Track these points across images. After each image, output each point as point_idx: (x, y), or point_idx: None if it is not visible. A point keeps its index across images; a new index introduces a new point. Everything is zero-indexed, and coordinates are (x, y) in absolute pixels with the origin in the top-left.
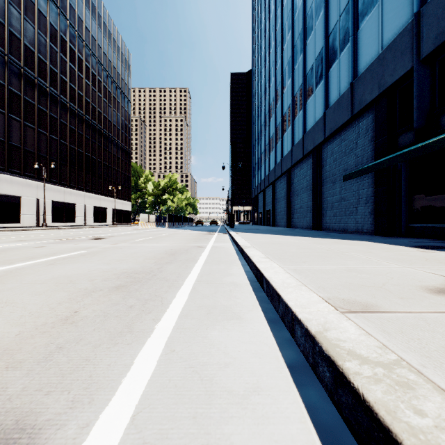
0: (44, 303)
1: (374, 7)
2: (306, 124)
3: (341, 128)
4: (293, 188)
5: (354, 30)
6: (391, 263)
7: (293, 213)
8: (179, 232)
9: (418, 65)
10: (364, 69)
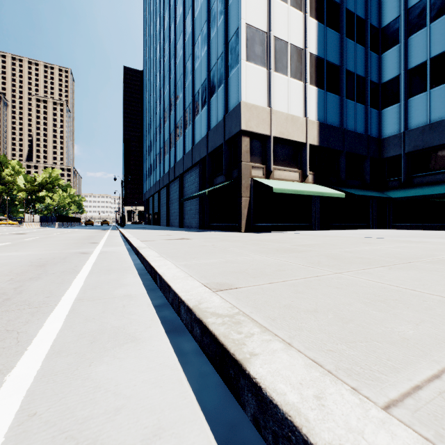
0: (71, 241)
1: (199, 114)
2: (176, 157)
3: (190, 168)
4: (171, 198)
5: (193, 119)
6: (164, 234)
7: (171, 216)
8: (77, 230)
9: (208, 155)
10: (196, 144)
